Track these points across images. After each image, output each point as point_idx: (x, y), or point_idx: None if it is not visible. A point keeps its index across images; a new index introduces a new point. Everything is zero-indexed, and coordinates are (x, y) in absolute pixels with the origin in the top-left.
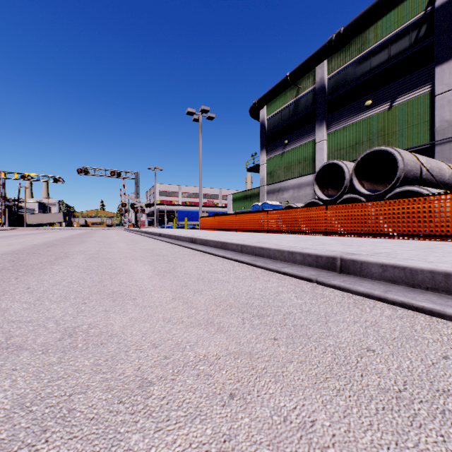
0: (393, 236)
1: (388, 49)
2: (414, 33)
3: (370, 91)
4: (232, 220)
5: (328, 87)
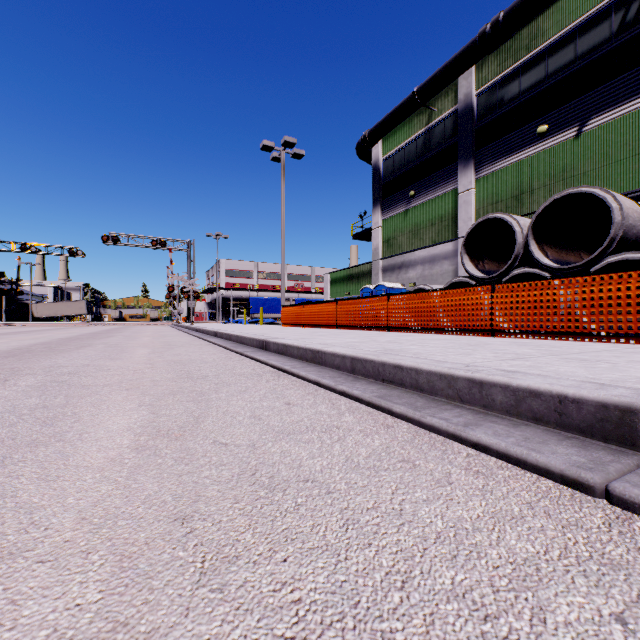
0: (625, 338)
1: (574, 43)
2: (619, 15)
3: (545, 110)
4: (331, 311)
5: (477, 108)
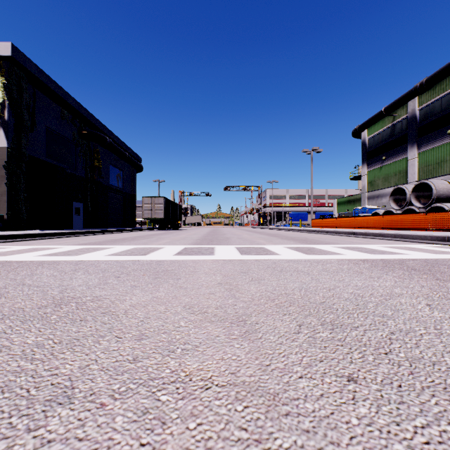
0: (407, 229)
1: None
2: None
3: None
4: (334, 222)
5: (418, 116)
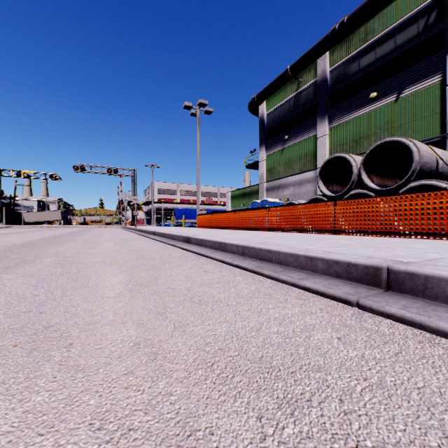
0: (415, 235)
1: (394, 38)
2: (423, 20)
3: (375, 83)
4: (231, 218)
5: (330, 80)
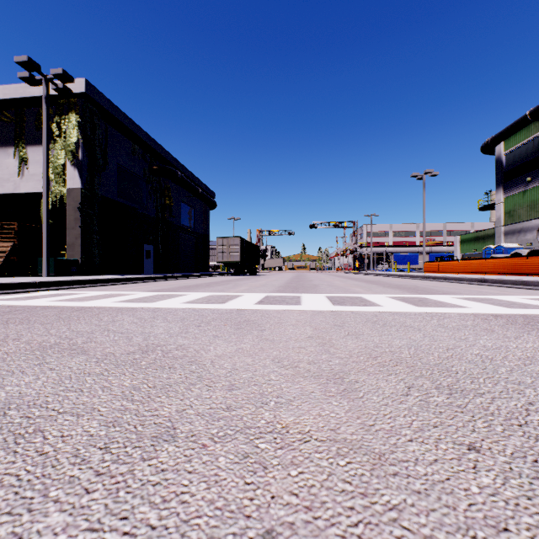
0: None
1: None
2: None
3: None
4: (455, 265)
5: None
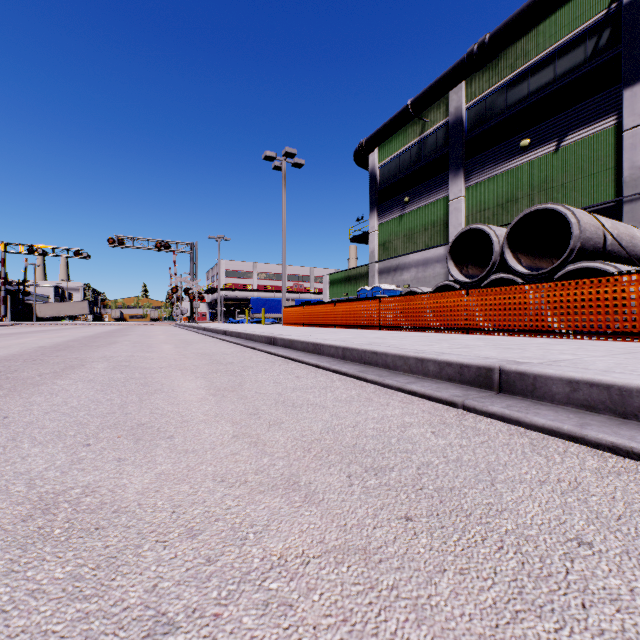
0: (567, 334)
1: (553, 64)
2: (592, 41)
3: (528, 126)
4: (329, 312)
5: (466, 121)
